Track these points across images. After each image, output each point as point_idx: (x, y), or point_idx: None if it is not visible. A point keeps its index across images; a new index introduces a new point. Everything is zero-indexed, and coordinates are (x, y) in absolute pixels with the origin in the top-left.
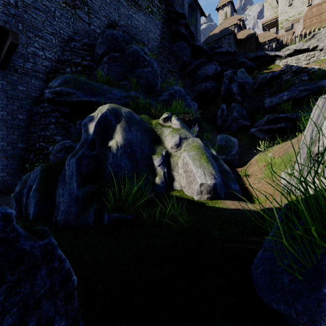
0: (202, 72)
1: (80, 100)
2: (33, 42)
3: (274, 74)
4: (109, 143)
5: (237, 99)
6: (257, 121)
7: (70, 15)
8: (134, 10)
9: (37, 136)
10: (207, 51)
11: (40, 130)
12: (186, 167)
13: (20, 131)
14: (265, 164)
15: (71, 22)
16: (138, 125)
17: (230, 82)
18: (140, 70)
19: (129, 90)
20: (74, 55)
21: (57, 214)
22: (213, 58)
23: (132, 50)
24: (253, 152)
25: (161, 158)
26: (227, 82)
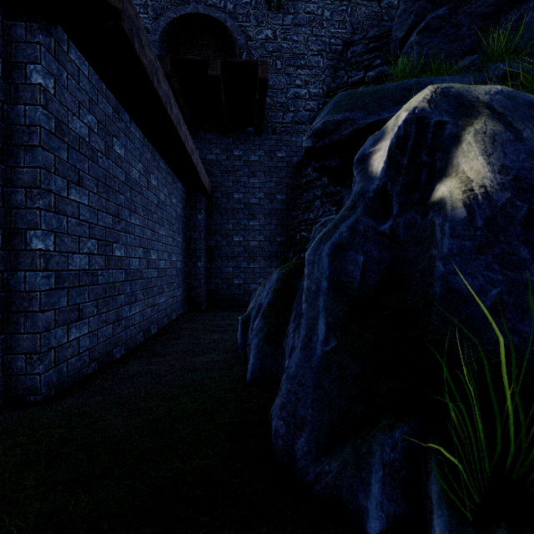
0: None
1: (358, 127)
2: (294, 79)
3: None
4: (437, 192)
5: None
6: None
7: (346, 3)
8: None
9: (298, 222)
10: None
11: (301, 213)
12: None
13: (278, 218)
14: None
15: (347, 16)
16: None
17: None
18: (516, 10)
19: (482, 67)
20: (352, 71)
21: (274, 406)
22: None
23: None
24: None
25: None
26: None
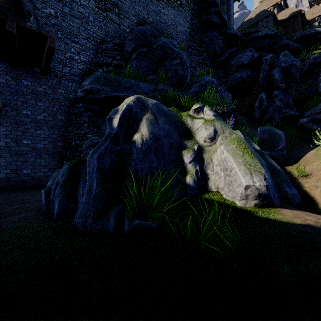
0: (236, 61)
1: (108, 95)
2: (70, 47)
3: None
4: (134, 137)
5: (279, 86)
6: (308, 110)
7: (102, 18)
8: (163, 5)
9: (73, 134)
10: (241, 37)
11: (75, 129)
12: (224, 164)
13: (59, 130)
14: None
15: (103, 25)
16: (166, 117)
17: (270, 68)
18: (169, 62)
19: (157, 83)
20: (106, 56)
21: (76, 216)
22: (249, 44)
23: (160, 43)
24: (306, 147)
25: (193, 153)
26: (267, 68)
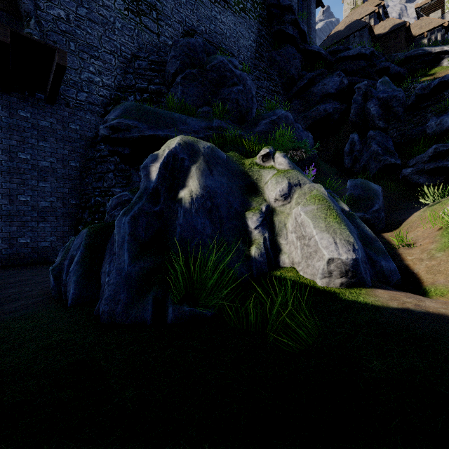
0: (320, 89)
1: (143, 135)
2: (88, 65)
3: (444, 78)
4: (180, 194)
5: (376, 124)
6: (414, 158)
7: (134, 24)
8: (219, 9)
9: (93, 188)
10: (326, 57)
11: (96, 181)
12: (301, 230)
13: (72, 182)
14: (440, 226)
15: (135, 35)
16: (224, 166)
17: (365, 99)
18: (228, 89)
19: (211, 118)
20: (139, 79)
21: (100, 302)
22: (336, 66)
23: (216, 63)
24: (410, 207)
25: (260, 216)
26: (360, 100)
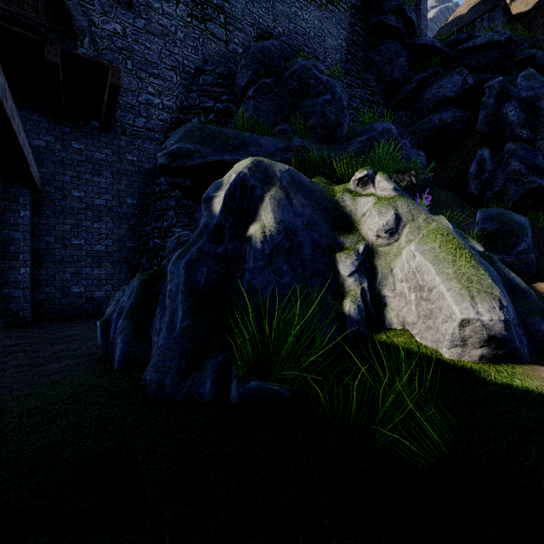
0: (433, 93)
1: (207, 161)
2: (147, 85)
3: None
4: (249, 231)
5: (517, 134)
6: None
7: (198, 33)
8: (300, 3)
9: (151, 229)
10: (442, 51)
11: (155, 220)
12: (415, 278)
13: (129, 222)
14: None
15: (200, 45)
16: (307, 195)
17: (499, 101)
18: (311, 101)
19: (290, 137)
20: (204, 97)
21: (148, 368)
22: (457, 62)
23: (296, 68)
24: None
25: (355, 258)
26: (492, 103)
